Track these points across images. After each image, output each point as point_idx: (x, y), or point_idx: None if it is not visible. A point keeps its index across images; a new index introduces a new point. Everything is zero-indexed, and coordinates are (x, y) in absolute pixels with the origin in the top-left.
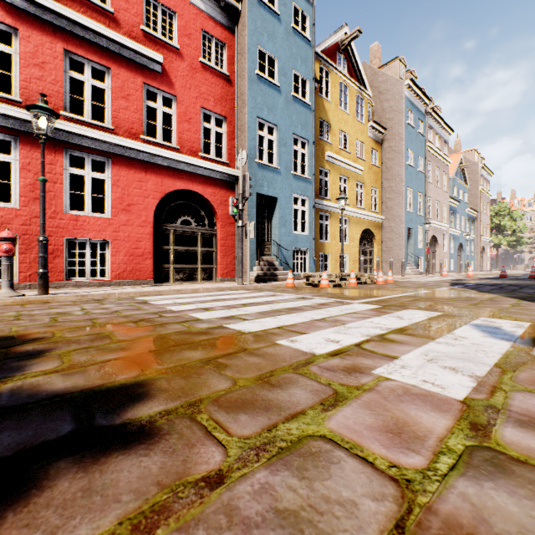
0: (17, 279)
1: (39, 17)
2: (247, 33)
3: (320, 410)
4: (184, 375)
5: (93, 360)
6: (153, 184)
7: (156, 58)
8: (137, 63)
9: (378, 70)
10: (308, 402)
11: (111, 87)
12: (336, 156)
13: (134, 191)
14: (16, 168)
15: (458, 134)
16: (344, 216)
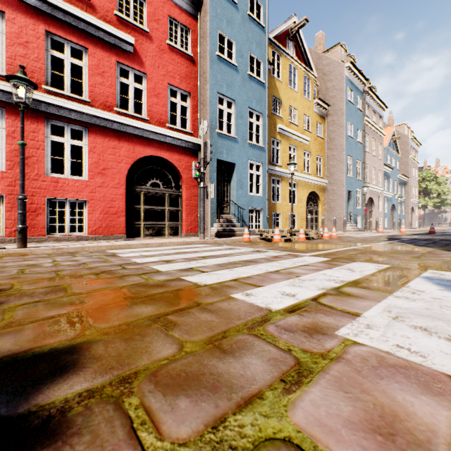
0: (3, 234)
1: (23, 2)
2: (208, 19)
3: (281, 392)
4: (126, 337)
5: (35, 317)
6: (125, 151)
7: (128, 39)
8: (111, 44)
9: (322, 55)
10: (265, 377)
11: (88, 65)
12: (286, 128)
13: (108, 156)
14: (2, 135)
15: (391, 110)
16: (293, 180)
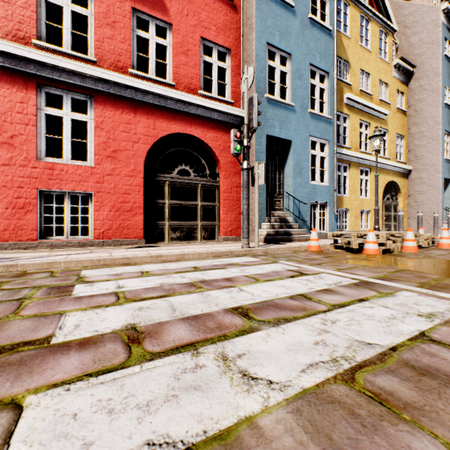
0: None
1: None
2: None
3: None
4: None
5: None
6: (143, 126)
7: None
8: None
9: (403, 2)
10: None
11: (94, 12)
12: (356, 98)
13: (120, 134)
14: None
15: None
16: (365, 166)
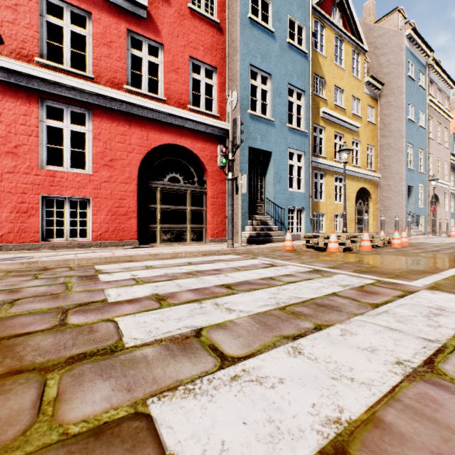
0: None
1: None
2: None
3: None
4: None
5: None
6: (137, 138)
7: (140, 0)
8: (120, 8)
9: (373, 25)
10: None
11: (92, 33)
12: (331, 112)
13: (116, 145)
14: None
15: (454, 91)
16: (339, 174)
